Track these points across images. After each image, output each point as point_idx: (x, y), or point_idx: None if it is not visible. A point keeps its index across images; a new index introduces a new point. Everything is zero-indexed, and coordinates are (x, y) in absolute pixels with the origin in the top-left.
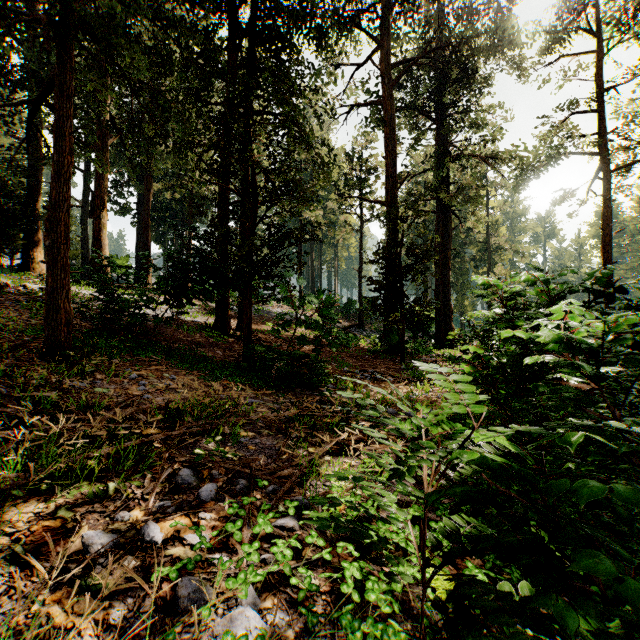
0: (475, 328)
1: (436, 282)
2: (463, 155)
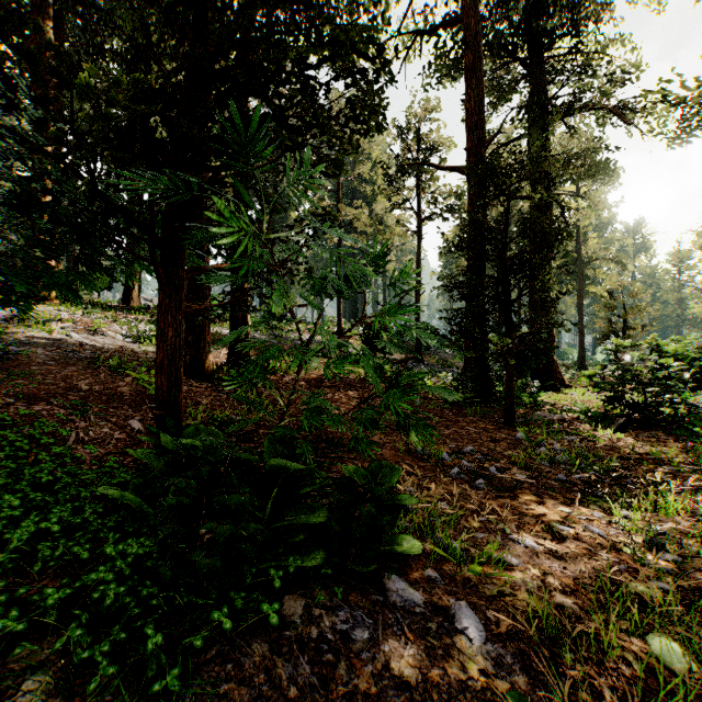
0: (630, 364)
1: (532, 296)
2: (575, 109)
